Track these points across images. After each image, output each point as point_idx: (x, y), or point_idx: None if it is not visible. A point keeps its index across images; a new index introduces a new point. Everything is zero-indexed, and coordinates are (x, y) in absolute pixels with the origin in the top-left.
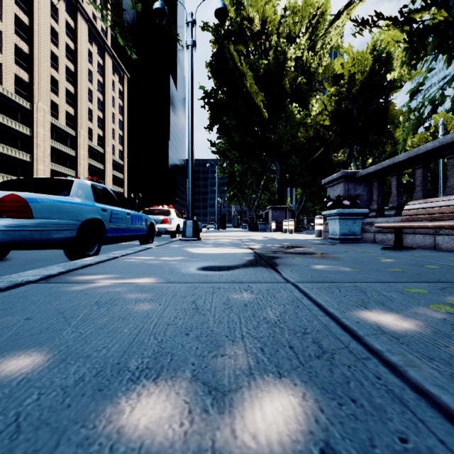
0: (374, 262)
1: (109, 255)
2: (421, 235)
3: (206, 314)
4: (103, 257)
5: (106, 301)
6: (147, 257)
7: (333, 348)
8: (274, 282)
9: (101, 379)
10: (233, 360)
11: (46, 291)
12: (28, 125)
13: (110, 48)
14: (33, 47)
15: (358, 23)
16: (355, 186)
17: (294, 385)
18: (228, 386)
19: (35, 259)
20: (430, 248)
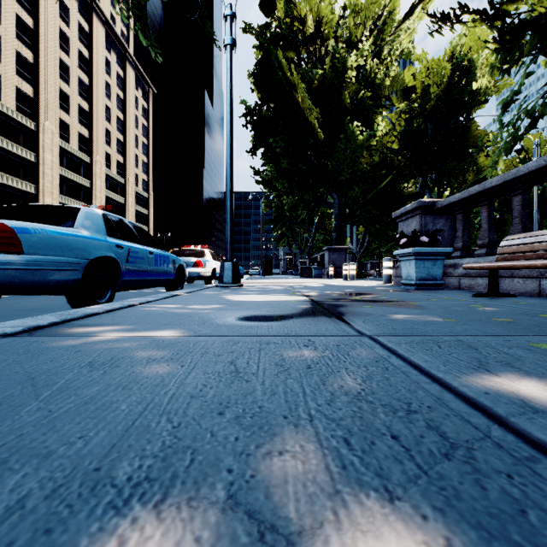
0: (470, 311)
1: (124, 302)
2: (520, 278)
3: (251, 380)
4: (114, 305)
5: (105, 360)
6: (173, 305)
7: (466, 439)
8: (343, 335)
9: (57, 505)
10: (300, 463)
11: (23, 348)
12: (32, 150)
13: (132, 57)
14: (39, 55)
15: (437, 18)
16: (433, 220)
17: (423, 519)
18: (297, 520)
19: (32, 309)
20: (533, 295)
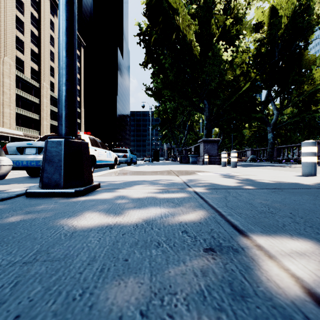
0: None
1: None
2: None
3: None
4: None
5: None
6: None
7: None
8: None
9: None
10: None
11: None
12: None
13: None
14: None
15: None
16: None
17: None
18: None
19: None
20: None
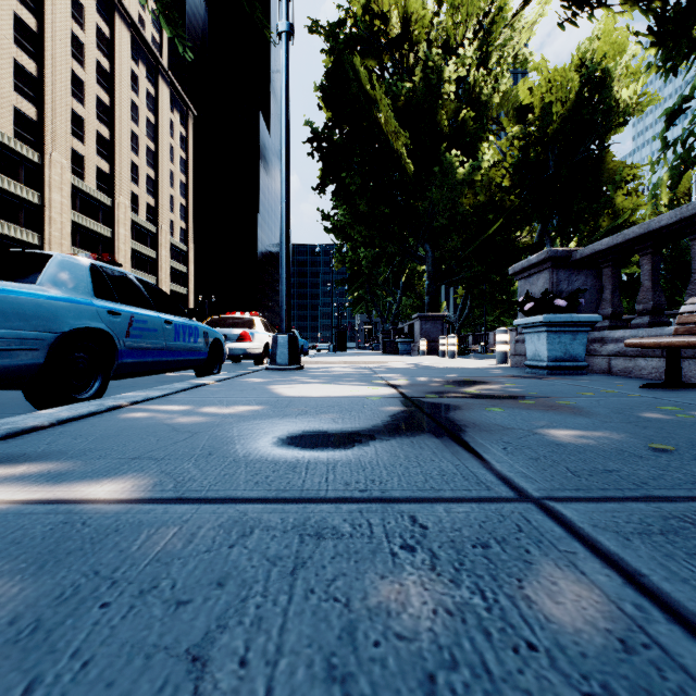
0: (672, 421)
1: (106, 401)
2: None
3: None
4: (84, 408)
5: None
6: (182, 407)
7: None
8: (484, 500)
9: None
10: None
11: None
12: (35, 189)
13: (166, 70)
14: (44, 66)
15: None
16: (569, 276)
17: None
18: None
19: None
20: None
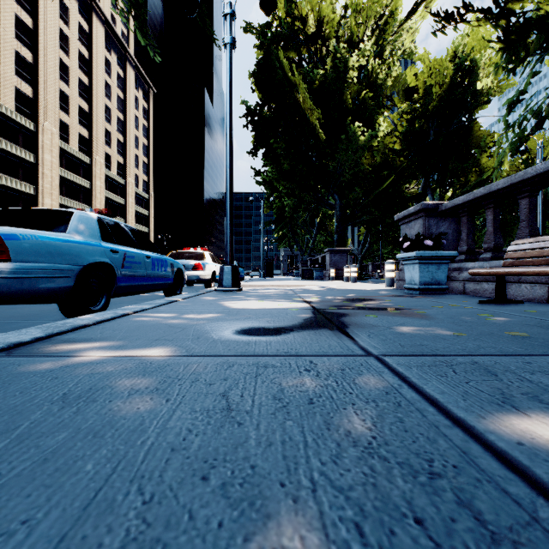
0: (480, 322)
1: (117, 311)
2: (528, 284)
3: (244, 423)
4: (107, 315)
5: (82, 392)
6: (168, 315)
7: (509, 524)
8: (348, 355)
9: None
10: None
11: None
12: (31, 150)
13: (132, 57)
14: (38, 55)
15: (440, 16)
16: (437, 223)
17: None
18: None
19: (24, 316)
20: (541, 302)
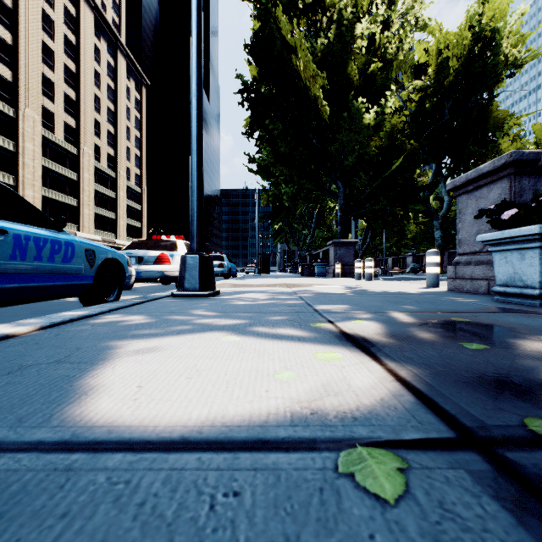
0: None
1: None
2: None
3: None
4: None
5: None
6: None
7: None
8: None
9: None
10: None
11: None
12: (11, 138)
13: (123, 46)
14: (18, 36)
15: None
16: (534, 185)
17: None
18: None
19: None
20: None
